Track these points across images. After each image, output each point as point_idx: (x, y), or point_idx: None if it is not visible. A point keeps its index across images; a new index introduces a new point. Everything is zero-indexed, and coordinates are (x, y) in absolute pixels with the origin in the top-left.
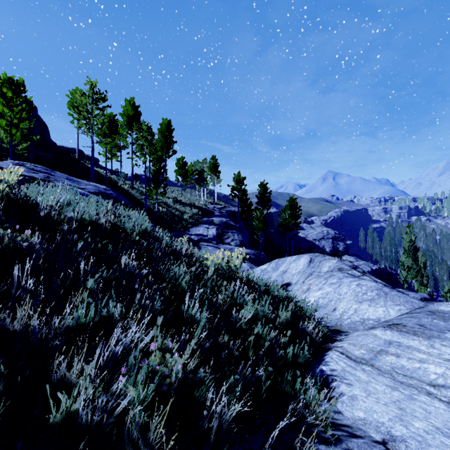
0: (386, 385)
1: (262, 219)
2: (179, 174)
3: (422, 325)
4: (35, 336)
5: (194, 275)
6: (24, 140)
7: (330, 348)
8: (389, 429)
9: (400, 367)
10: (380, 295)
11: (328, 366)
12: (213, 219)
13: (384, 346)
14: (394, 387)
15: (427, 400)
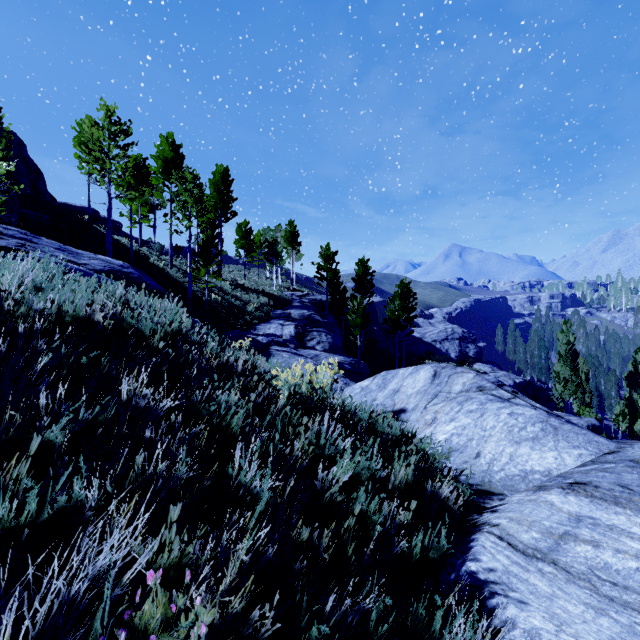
0: (584, 604)
1: (361, 311)
2: (241, 246)
3: (625, 487)
4: None
5: (255, 404)
6: None
7: (479, 526)
8: None
9: (603, 566)
10: (547, 431)
11: (480, 564)
12: (290, 311)
13: (570, 525)
14: (600, 609)
15: None
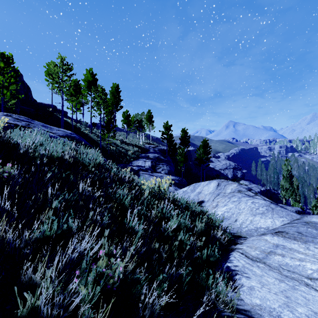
0: (275, 278)
1: (183, 154)
2: (125, 122)
3: (300, 233)
4: (10, 246)
5: (134, 196)
6: (13, 98)
7: (233, 249)
8: (279, 314)
9: (285, 264)
10: (269, 210)
11: (232, 263)
12: (149, 154)
13: (273, 248)
14: (281, 280)
15: (306, 290)
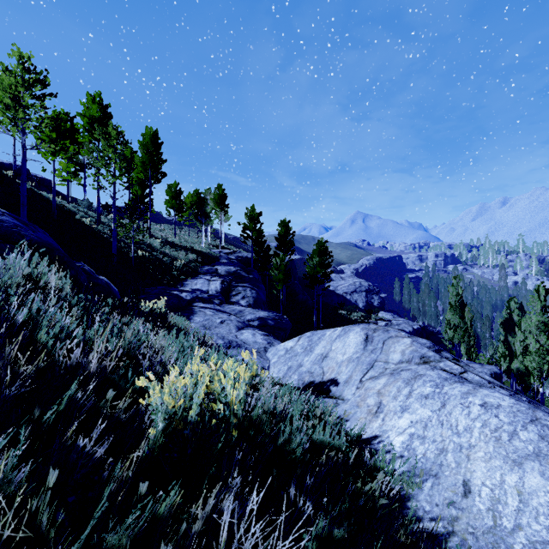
0: None
1: (283, 267)
2: (171, 205)
3: None
4: None
5: (88, 462)
6: None
7: None
8: None
9: None
10: None
11: None
12: (217, 267)
13: None
14: None
15: None
